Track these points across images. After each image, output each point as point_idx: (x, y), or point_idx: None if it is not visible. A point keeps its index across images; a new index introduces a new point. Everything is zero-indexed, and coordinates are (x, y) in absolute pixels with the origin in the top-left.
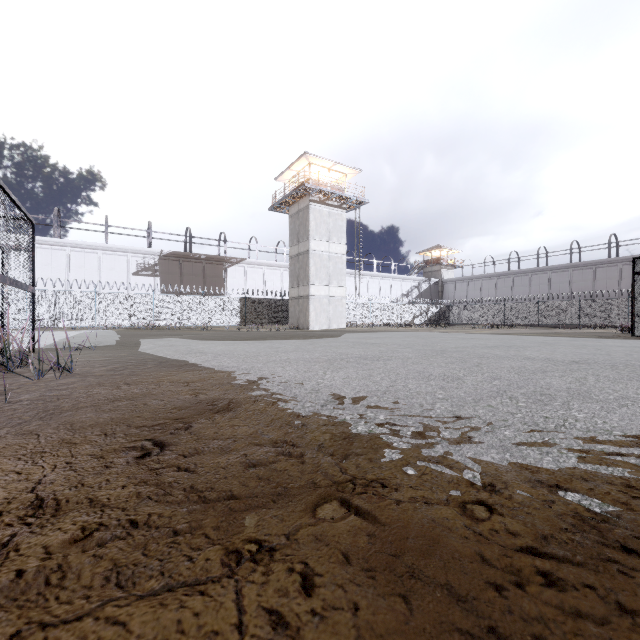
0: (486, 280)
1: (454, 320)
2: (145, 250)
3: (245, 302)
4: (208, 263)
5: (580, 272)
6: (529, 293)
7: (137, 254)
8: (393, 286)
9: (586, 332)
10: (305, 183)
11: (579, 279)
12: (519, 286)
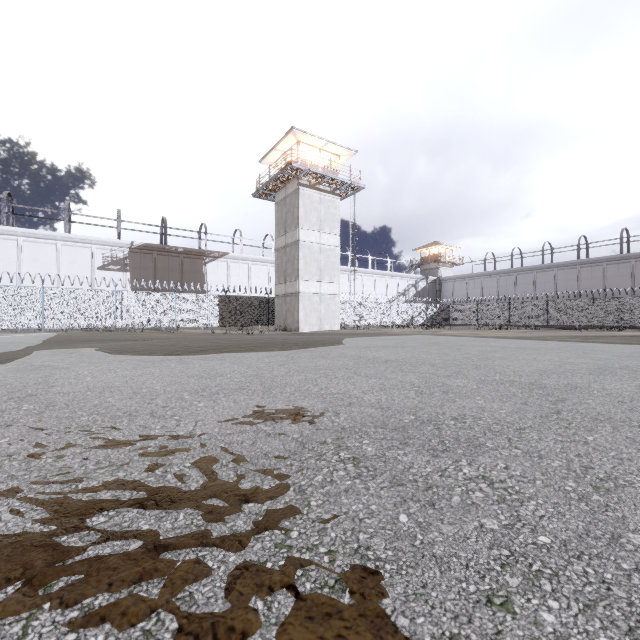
0: (487, 278)
1: (454, 320)
2: (112, 241)
3: (225, 300)
4: (186, 257)
5: (589, 269)
6: (533, 292)
7: (103, 246)
8: (389, 284)
9: (623, 335)
10: (292, 162)
11: (588, 277)
12: (522, 284)
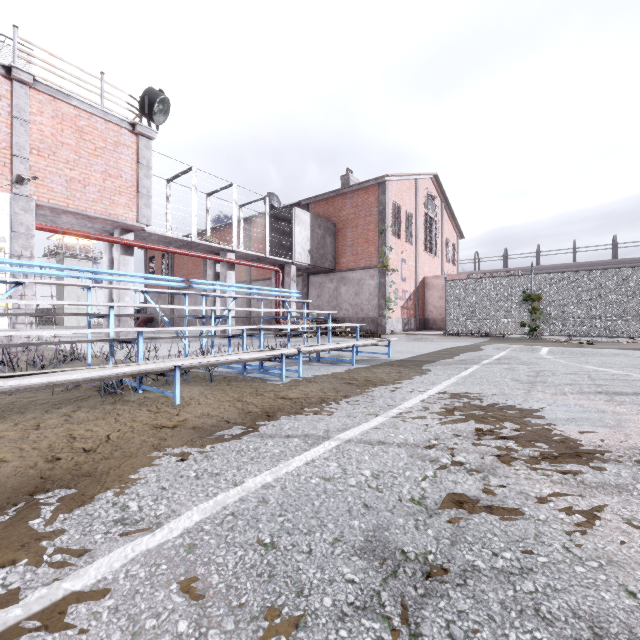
0: None
1: None
2: None
3: None
4: None
5: None
6: None
7: None
8: None
9: None
10: (56, 250)
11: None
12: None
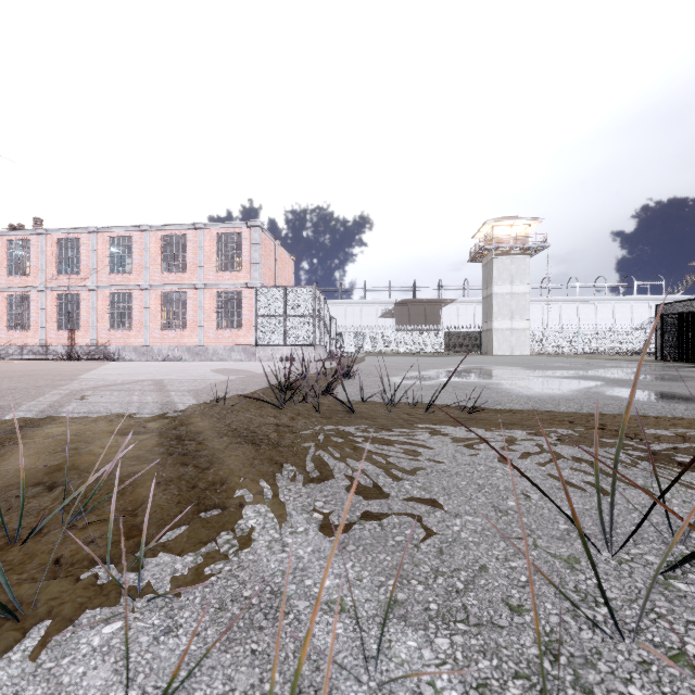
0: None
1: None
2: (386, 301)
3: (448, 335)
4: (428, 305)
5: None
6: None
7: (381, 304)
8: (635, 309)
9: None
10: (484, 245)
11: None
12: None
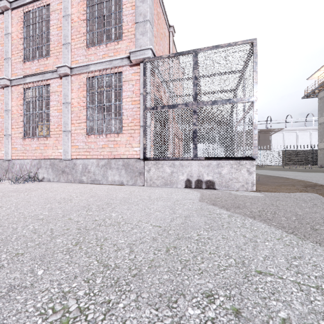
0: None
1: None
2: None
3: (285, 152)
4: (261, 133)
5: None
6: None
7: None
8: None
9: None
10: None
11: None
12: None
